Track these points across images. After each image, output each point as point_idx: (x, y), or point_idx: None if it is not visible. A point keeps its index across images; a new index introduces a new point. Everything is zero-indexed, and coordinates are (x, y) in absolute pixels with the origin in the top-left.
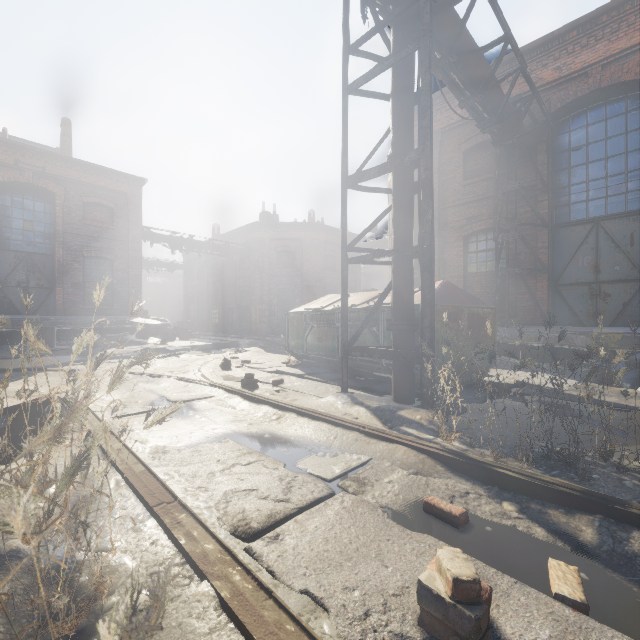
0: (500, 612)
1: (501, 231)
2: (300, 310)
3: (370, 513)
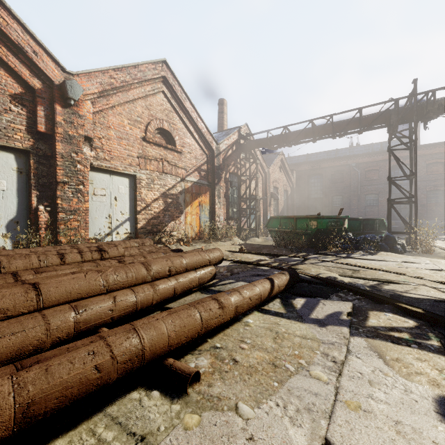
0: None
1: None
2: None
3: None
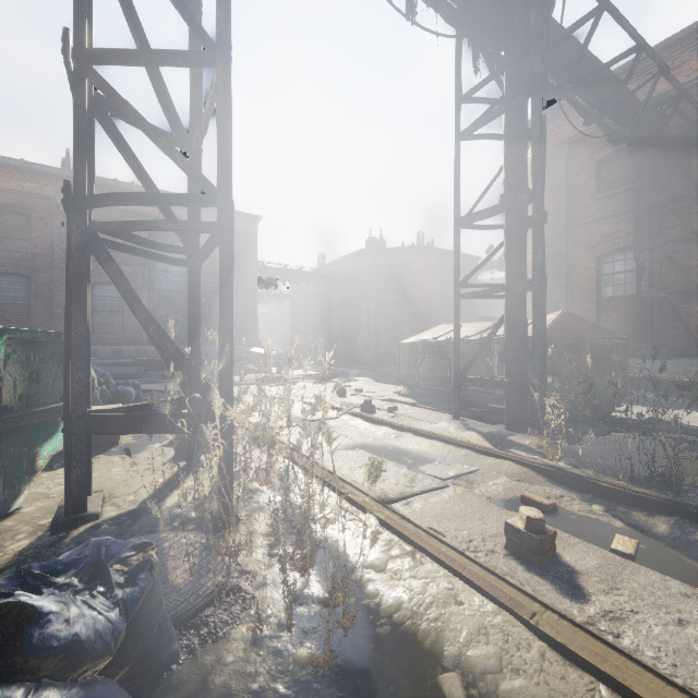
0: (565, 551)
1: (642, 250)
2: (411, 341)
3: (476, 498)
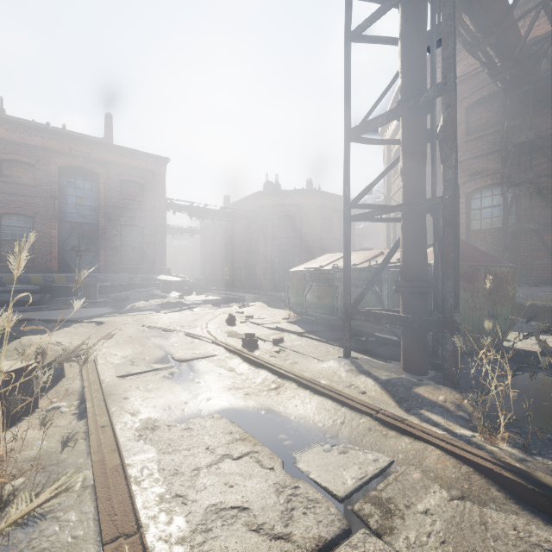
0: None
1: (512, 185)
2: (299, 269)
3: None
